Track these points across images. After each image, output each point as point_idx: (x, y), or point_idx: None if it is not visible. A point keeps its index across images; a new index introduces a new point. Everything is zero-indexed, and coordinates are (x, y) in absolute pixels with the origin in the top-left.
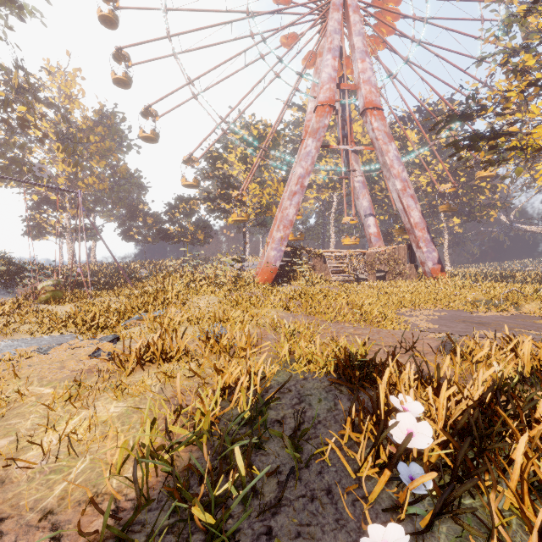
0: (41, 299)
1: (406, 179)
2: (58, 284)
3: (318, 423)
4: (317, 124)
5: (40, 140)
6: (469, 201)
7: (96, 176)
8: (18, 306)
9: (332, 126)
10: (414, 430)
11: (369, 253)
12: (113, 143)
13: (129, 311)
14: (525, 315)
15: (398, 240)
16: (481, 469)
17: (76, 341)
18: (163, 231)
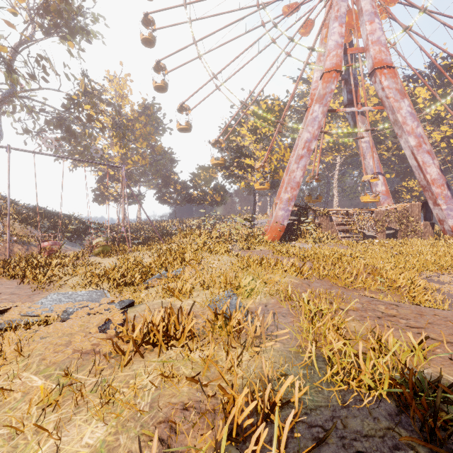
0: (95, 252)
1: (421, 134)
2: (112, 239)
3: None
4: (323, 90)
5: (101, 130)
6: None
7: (140, 155)
8: (78, 258)
9: (335, 94)
10: None
11: (378, 211)
12: (152, 128)
13: (152, 269)
14: None
15: (406, 197)
16: None
17: (96, 305)
18: (188, 195)
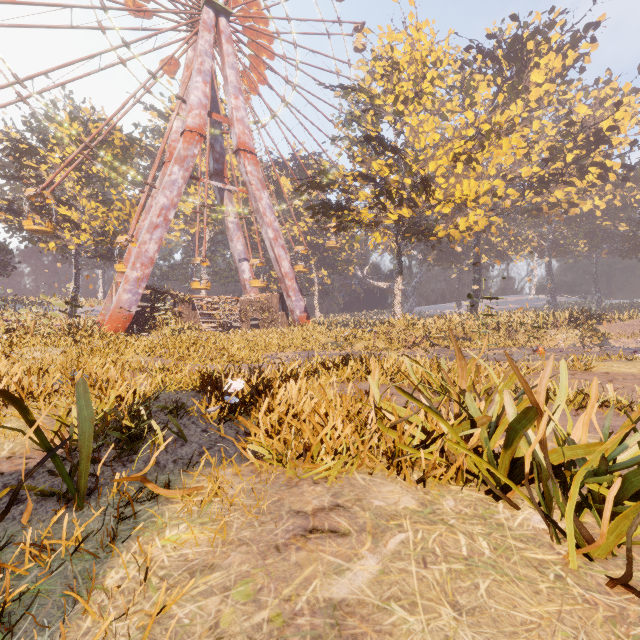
0: None
1: (277, 229)
2: None
3: (187, 408)
4: (185, 150)
5: None
6: (334, 255)
7: None
8: None
9: (203, 149)
10: (236, 388)
11: (243, 300)
12: None
13: None
14: (355, 352)
15: (274, 287)
16: (261, 396)
17: None
18: None
